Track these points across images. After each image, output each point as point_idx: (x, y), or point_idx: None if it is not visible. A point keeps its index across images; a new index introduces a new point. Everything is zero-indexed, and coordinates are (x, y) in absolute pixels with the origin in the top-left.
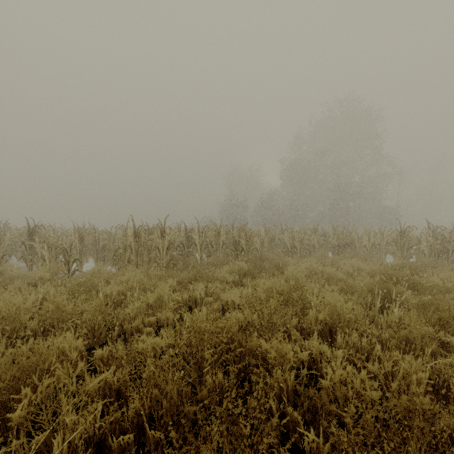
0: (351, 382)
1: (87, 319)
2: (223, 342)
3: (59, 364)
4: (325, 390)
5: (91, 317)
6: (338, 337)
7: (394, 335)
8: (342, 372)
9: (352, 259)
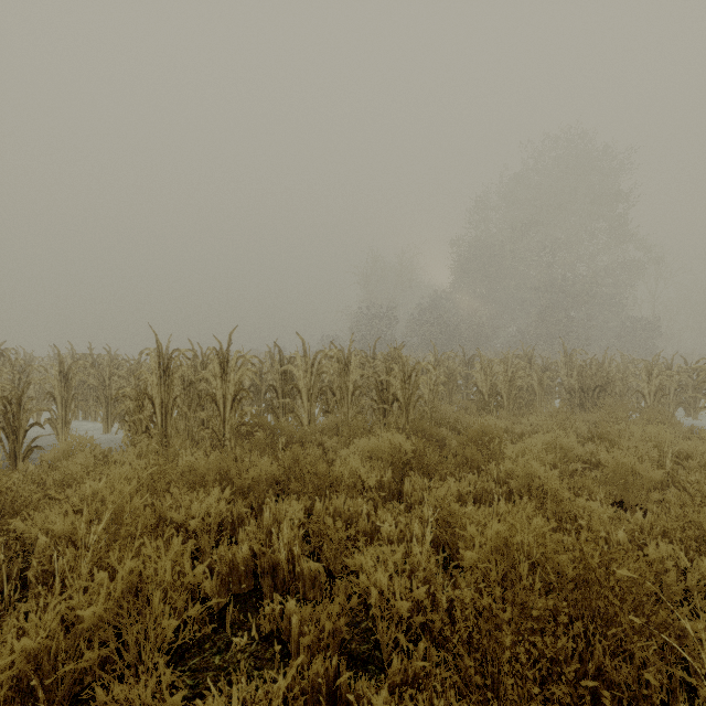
0: None
1: None
2: None
3: None
4: None
5: None
6: None
7: None
8: None
9: (647, 427)
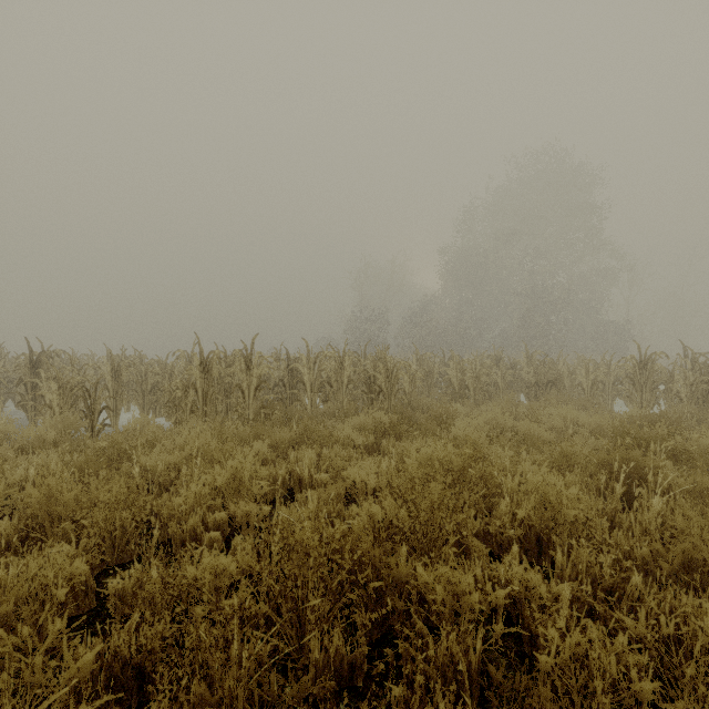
0: (598, 661)
1: (100, 519)
2: (344, 567)
3: (4, 632)
4: (538, 662)
5: (108, 514)
6: (558, 555)
7: (663, 554)
8: (580, 639)
9: (562, 408)
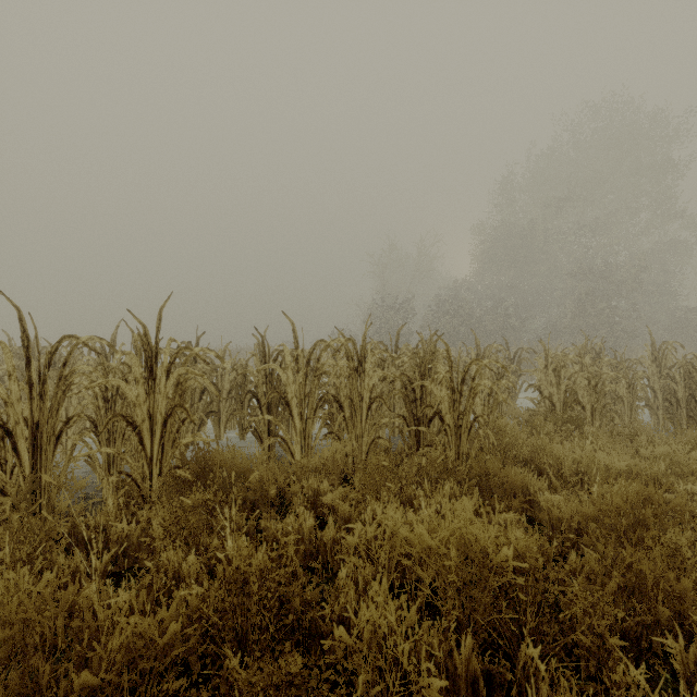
0: None
1: None
2: None
3: None
4: None
5: None
6: None
7: None
8: None
9: None
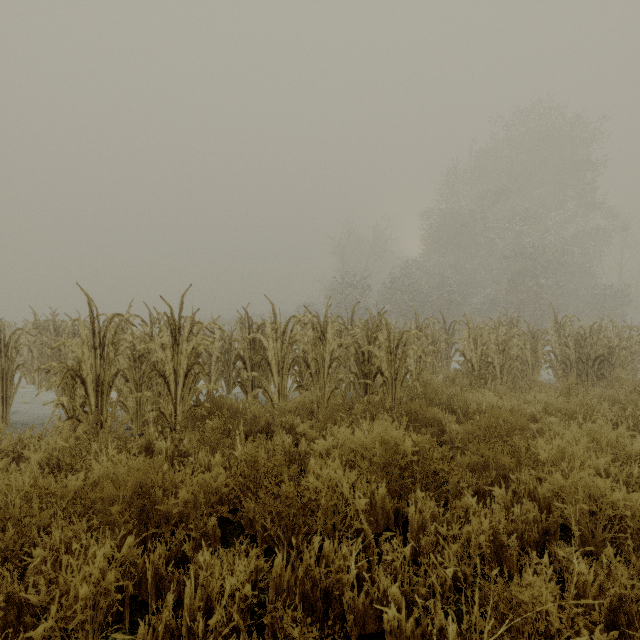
0: None
1: None
2: None
3: None
4: None
5: None
6: None
7: None
8: None
9: None
